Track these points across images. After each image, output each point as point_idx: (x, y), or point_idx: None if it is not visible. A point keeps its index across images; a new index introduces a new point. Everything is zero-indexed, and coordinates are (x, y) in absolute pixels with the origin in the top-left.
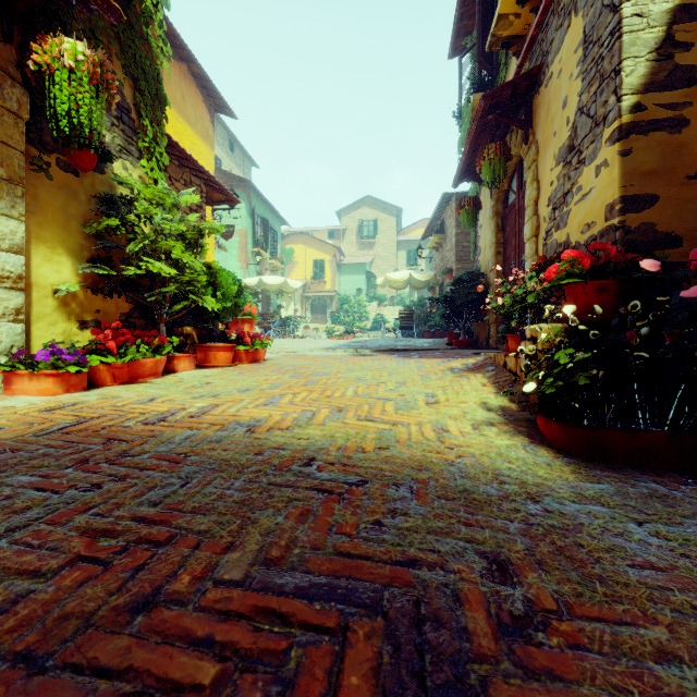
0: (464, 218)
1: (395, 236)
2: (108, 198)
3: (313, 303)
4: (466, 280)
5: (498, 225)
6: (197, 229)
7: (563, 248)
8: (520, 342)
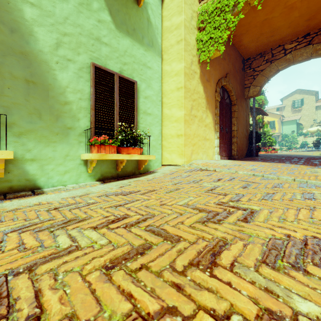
0: None
1: (314, 104)
2: (264, 133)
3: None
4: None
5: None
6: (271, 134)
7: None
8: None
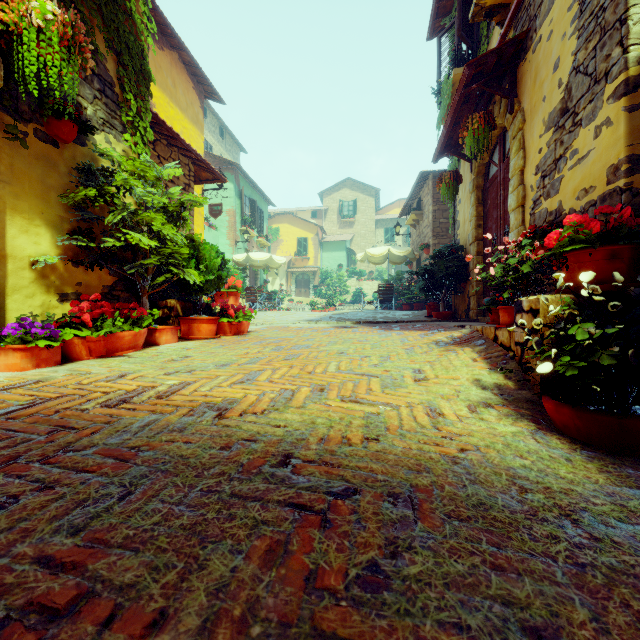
0: (444, 192)
1: (374, 215)
2: (86, 169)
3: (297, 278)
4: (446, 253)
5: (478, 199)
6: (179, 201)
7: (554, 217)
8: (514, 314)
